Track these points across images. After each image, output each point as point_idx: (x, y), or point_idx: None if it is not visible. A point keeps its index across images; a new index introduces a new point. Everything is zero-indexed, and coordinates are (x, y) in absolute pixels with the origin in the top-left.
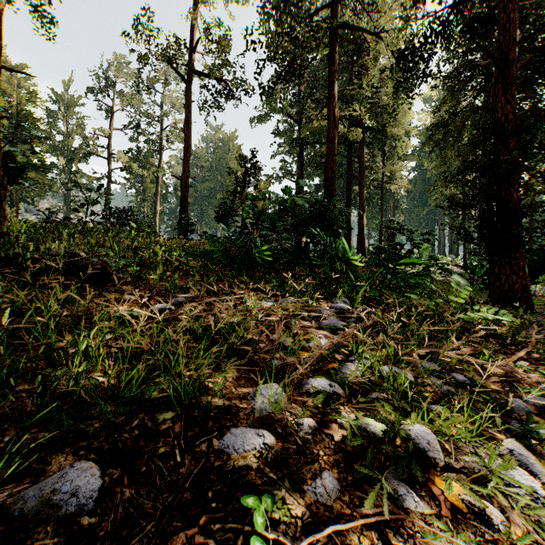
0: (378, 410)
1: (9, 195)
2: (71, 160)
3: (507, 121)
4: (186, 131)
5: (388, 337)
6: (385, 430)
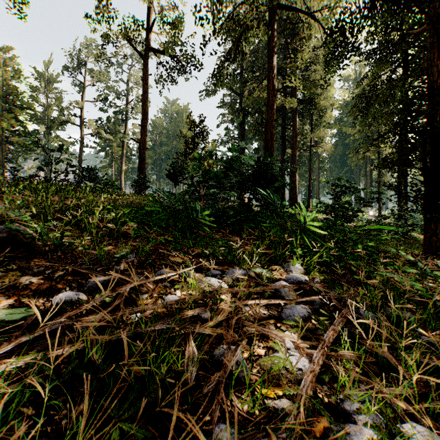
0: None
1: None
2: (49, 127)
3: None
4: (144, 100)
5: (383, 345)
6: None
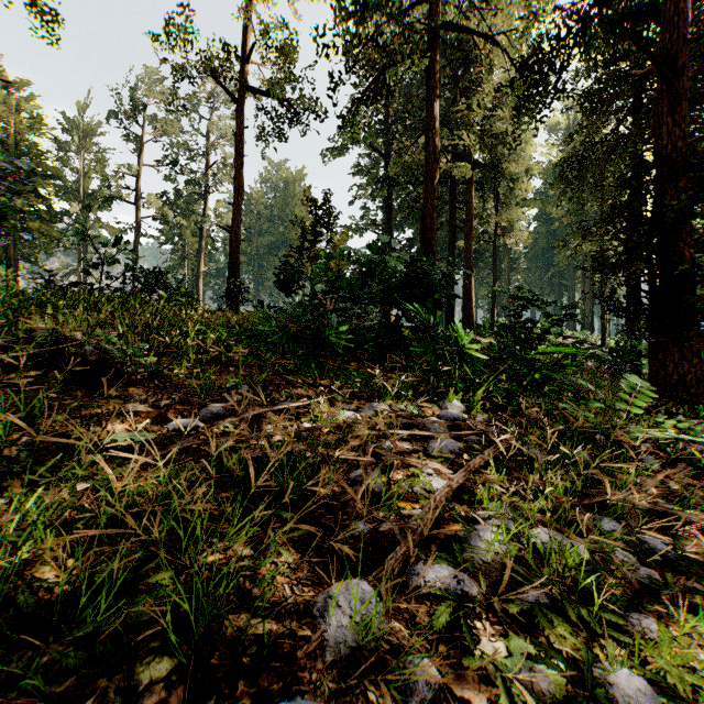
0: (545, 634)
1: (5, 252)
2: (87, 206)
3: (675, 150)
4: (237, 167)
5: (535, 473)
6: (570, 692)
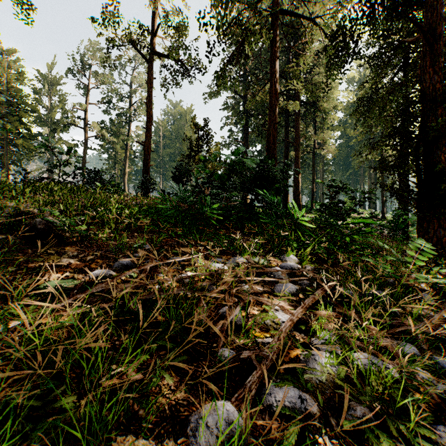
0: None
1: (1, 159)
2: (53, 129)
3: (435, 90)
4: (149, 104)
5: (351, 308)
6: None
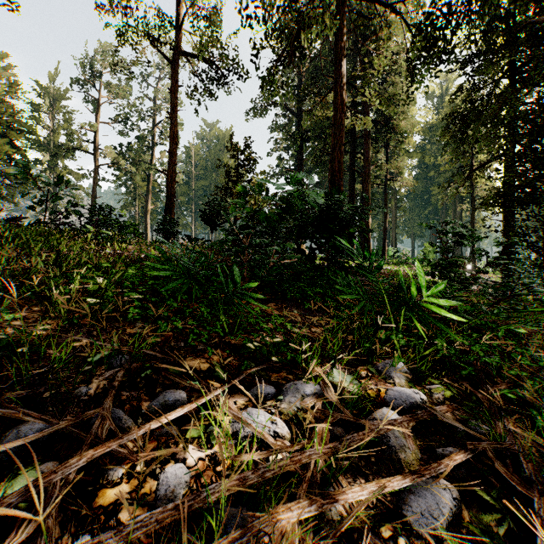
0: None
1: None
2: (54, 155)
3: None
4: (173, 120)
5: None
6: None
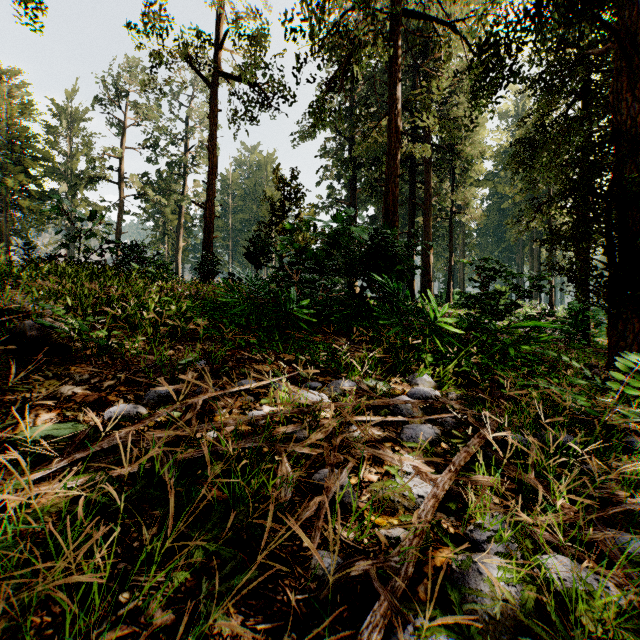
0: None
1: None
2: (74, 185)
3: (634, 125)
4: (211, 148)
5: (529, 470)
6: None
